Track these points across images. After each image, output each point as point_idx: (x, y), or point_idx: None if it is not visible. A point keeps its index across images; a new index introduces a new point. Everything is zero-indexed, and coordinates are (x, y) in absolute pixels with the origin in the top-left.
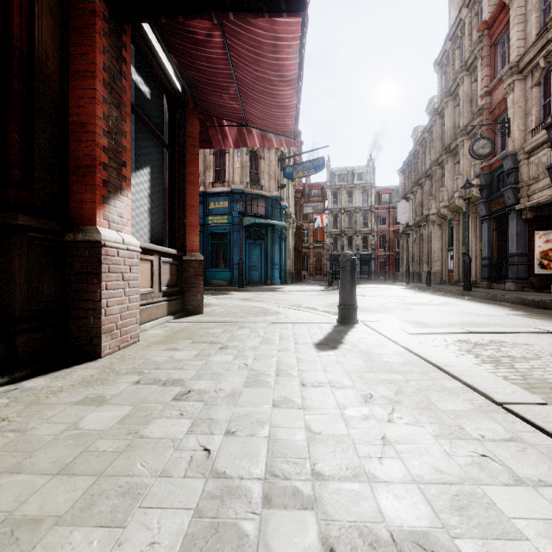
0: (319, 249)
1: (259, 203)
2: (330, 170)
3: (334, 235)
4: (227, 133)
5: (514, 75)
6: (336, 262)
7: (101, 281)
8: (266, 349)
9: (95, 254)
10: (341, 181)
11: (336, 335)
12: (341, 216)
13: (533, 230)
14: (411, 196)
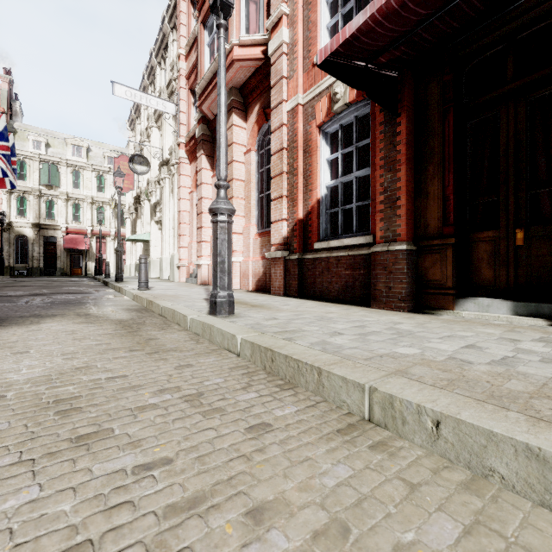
0: None
1: None
2: None
3: None
4: None
5: None
6: None
7: None
8: None
9: None
10: None
11: None
12: None
13: None
14: None
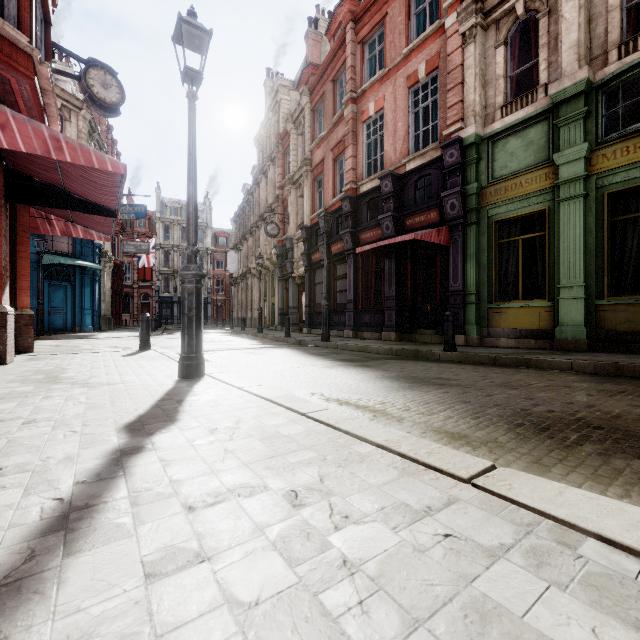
0: (146, 290)
1: (63, 238)
2: (161, 199)
3: (165, 275)
4: (55, 224)
5: (291, 184)
6: (168, 305)
7: (7, 330)
8: (96, 358)
9: (4, 318)
10: (175, 215)
11: (135, 353)
12: (173, 253)
13: (302, 291)
14: (241, 247)
